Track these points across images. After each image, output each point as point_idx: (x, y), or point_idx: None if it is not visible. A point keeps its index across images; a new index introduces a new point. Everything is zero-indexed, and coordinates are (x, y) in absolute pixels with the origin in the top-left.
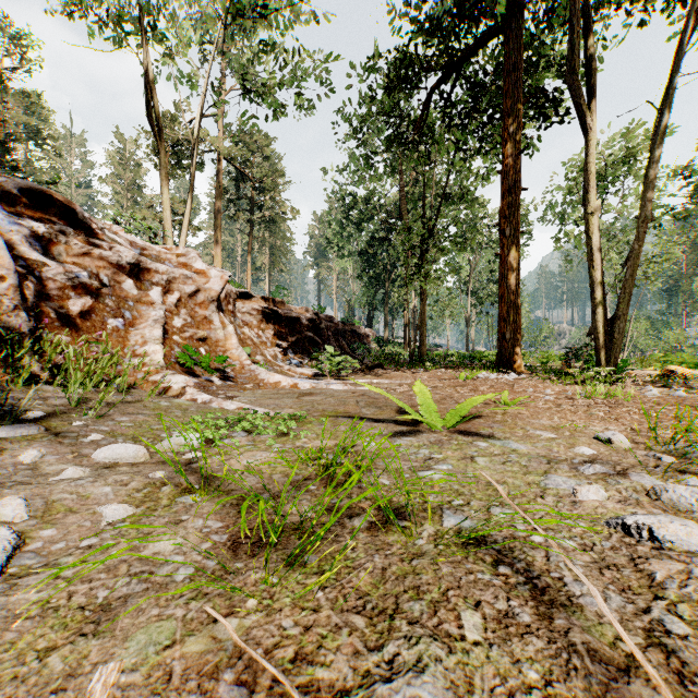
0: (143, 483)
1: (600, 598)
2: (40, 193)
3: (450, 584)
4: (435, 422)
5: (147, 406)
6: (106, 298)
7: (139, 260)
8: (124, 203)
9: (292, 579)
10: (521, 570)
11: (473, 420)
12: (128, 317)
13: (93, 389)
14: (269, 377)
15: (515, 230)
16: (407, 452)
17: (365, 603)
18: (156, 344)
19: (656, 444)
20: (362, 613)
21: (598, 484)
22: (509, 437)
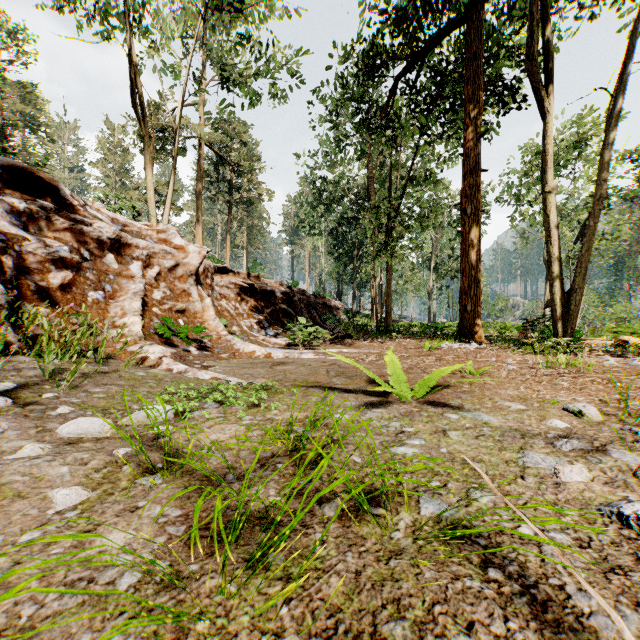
0: (104, 461)
1: (627, 631)
2: (22, 170)
3: (436, 595)
4: (404, 393)
5: (123, 376)
6: (87, 271)
7: (119, 235)
8: (113, 185)
9: (252, 590)
10: (515, 575)
11: (441, 390)
12: (108, 290)
13: (70, 360)
14: (244, 347)
15: (475, 209)
16: (378, 424)
17: (337, 623)
18: (135, 315)
19: (626, 416)
20: (333, 638)
21: (579, 463)
22: (479, 409)
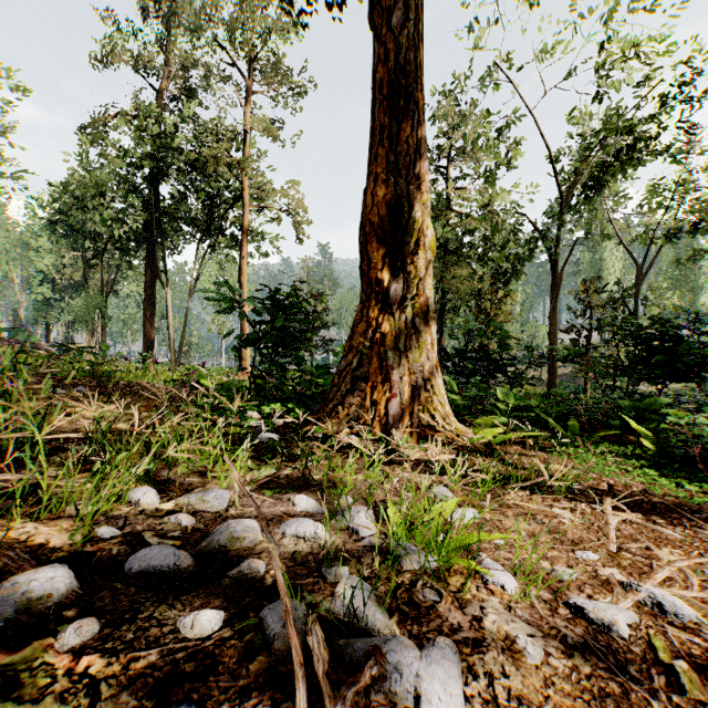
0: None
1: None
2: None
3: None
4: None
5: None
6: None
7: None
8: None
9: None
10: None
11: None
12: None
13: None
14: None
15: (150, 315)
16: None
17: None
18: None
19: None
20: None
21: None
22: None
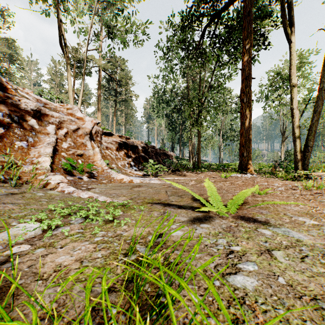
0: None
1: None
2: None
3: None
4: (221, 209)
5: (25, 196)
6: (15, 129)
7: (39, 108)
8: (55, 92)
9: None
10: None
11: (245, 206)
12: (30, 141)
13: None
14: (117, 176)
15: (249, 99)
16: (208, 242)
17: None
18: (46, 156)
19: None
20: None
21: None
22: (283, 224)
